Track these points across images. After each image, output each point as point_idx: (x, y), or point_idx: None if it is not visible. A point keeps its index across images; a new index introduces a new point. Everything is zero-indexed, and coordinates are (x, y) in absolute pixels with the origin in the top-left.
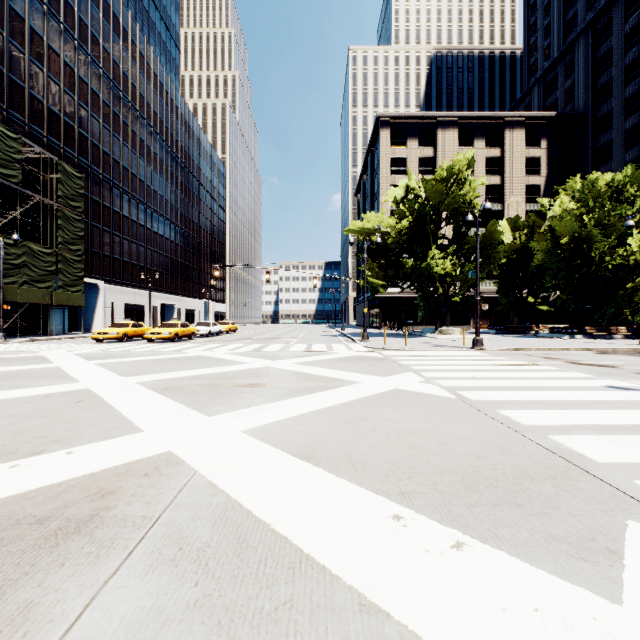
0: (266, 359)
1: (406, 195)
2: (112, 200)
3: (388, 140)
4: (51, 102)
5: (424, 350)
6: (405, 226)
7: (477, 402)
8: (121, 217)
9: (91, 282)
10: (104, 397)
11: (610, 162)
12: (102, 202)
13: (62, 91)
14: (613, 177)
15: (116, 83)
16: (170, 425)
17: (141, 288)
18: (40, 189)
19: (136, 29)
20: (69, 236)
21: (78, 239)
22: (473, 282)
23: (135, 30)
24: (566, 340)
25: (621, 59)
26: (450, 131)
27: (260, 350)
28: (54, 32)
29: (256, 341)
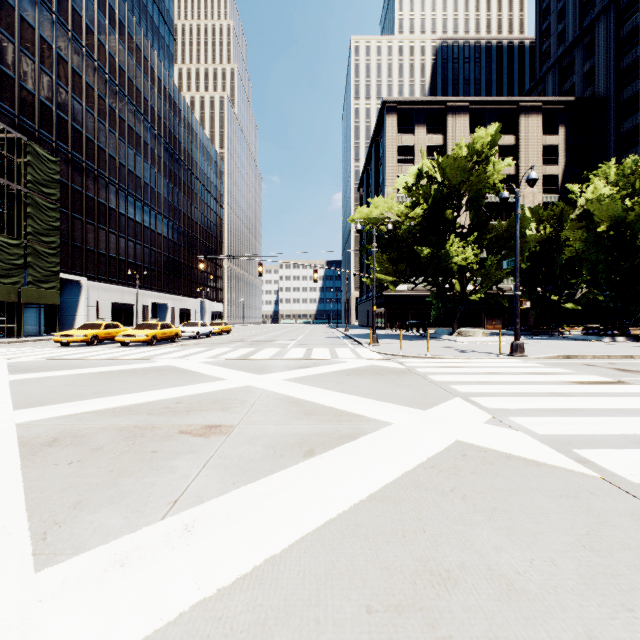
0: (250, 372)
1: (418, 180)
2: (96, 190)
3: (394, 127)
4: (24, 79)
5: (452, 357)
6: (419, 212)
7: None
8: (107, 209)
9: (72, 279)
10: None
11: (635, 149)
12: (85, 192)
13: (37, 68)
14: None
15: (101, 64)
16: None
17: (130, 286)
18: (4, 172)
19: (124, 9)
20: (41, 226)
21: (52, 230)
22: (497, 276)
23: (123, 9)
24: (610, 343)
25: None
26: (461, 117)
27: (248, 357)
28: (27, 2)
29: (248, 344)
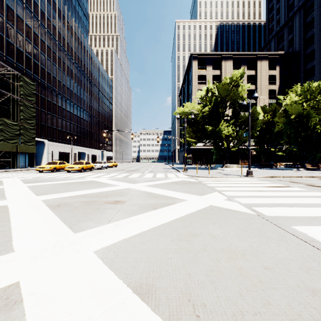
0: (129, 183)
1: (207, 93)
2: (52, 97)
3: (196, 66)
4: (18, 45)
5: (219, 177)
6: (207, 109)
7: (272, 218)
8: (57, 106)
9: (40, 140)
10: (11, 213)
11: (313, 77)
12: (46, 98)
13: (24, 39)
14: (319, 83)
15: (54, 36)
16: (39, 244)
17: (68, 144)
18: (10, 90)
19: (65, 9)
20: (27, 115)
21: (32, 117)
22: (243, 140)
23: (64, 9)
24: (295, 171)
25: (319, 23)
26: (229, 62)
27: (127, 177)
28: (20, 8)
29: (126, 171)
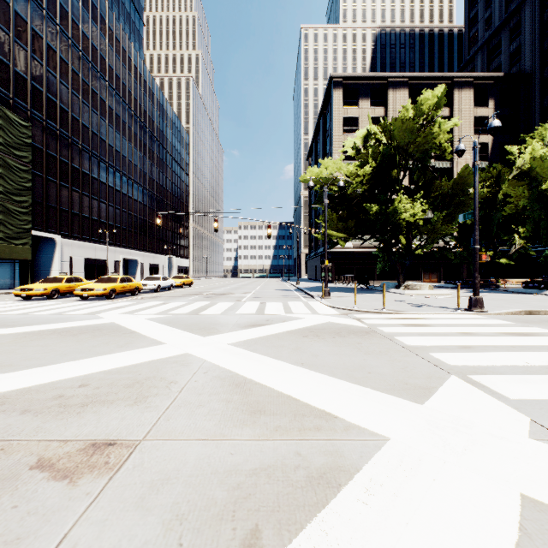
0: (196, 332)
1: (365, 143)
2: (70, 156)
3: (341, 100)
4: None
5: (410, 313)
6: (369, 170)
7: None
8: (80, 173)
9: (46, 236)
10: None
11: None
12: (59, 157)
13: (12, 41)
14: None
15: (75, 42)
16: None
17: (102, 243)
18: None
19: None
20: (12, 186)
21: (24, 190)
22: (442, 233)
23: None
24: None
25: None
26: (401, 91)
27: (199, 312)
28: None
29: (204, 297)
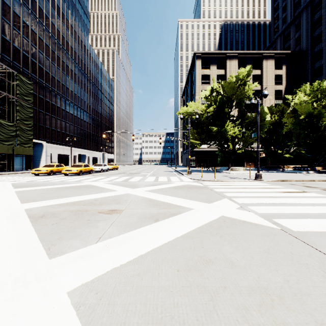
0: (129, 187)
1: (211, 93)
2: (51, 98)
3: (200, 66)
4: (15, 42)
5: (226, 181)
6: (212, 109)
7: (301, 234)
8: (56, 107)
9: (38, 142)
10: None
11: (321, 77)
12: (45, 99)
13: (21, 37)
14: None
15: (53, 34)
16: None
17: (67, 145)
18: (6, 89)
19: (64, 6)
20: (24, 116)
21: (29, 118)
22: (250, 141)
23: (64, 7)
24: (305, 174)
25: None
26: (233, 61)
27: (127, 181)
28: (17, 4)
29: (127, 175)
